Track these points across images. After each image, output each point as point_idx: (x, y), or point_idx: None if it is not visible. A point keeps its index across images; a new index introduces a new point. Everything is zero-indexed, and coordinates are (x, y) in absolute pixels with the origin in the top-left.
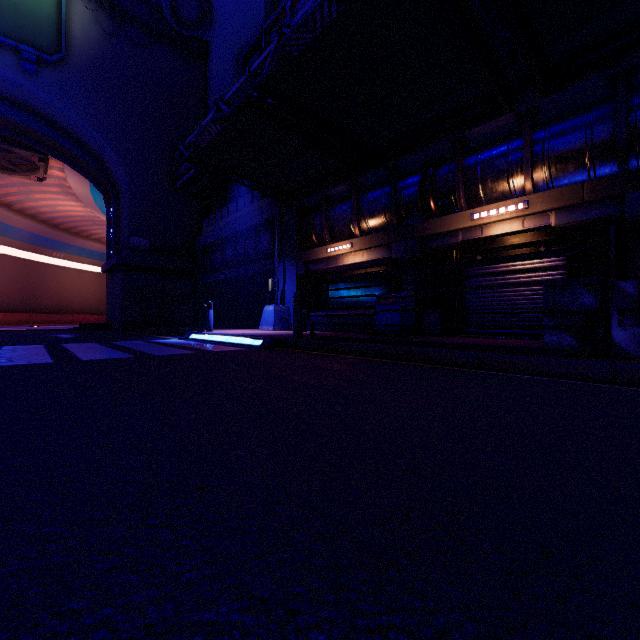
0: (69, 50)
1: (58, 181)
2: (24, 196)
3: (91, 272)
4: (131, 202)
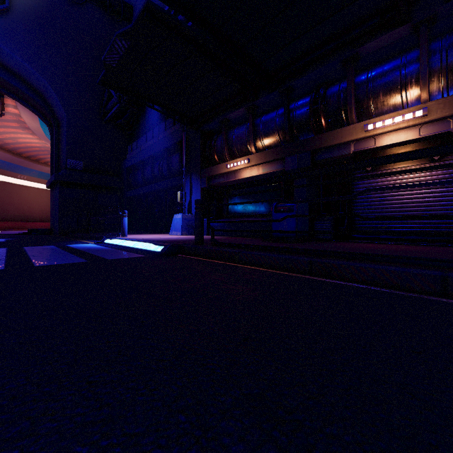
0: (13, 3)
1: (15, 117)
2: None
3: (49, 190)
4: (68, 131)
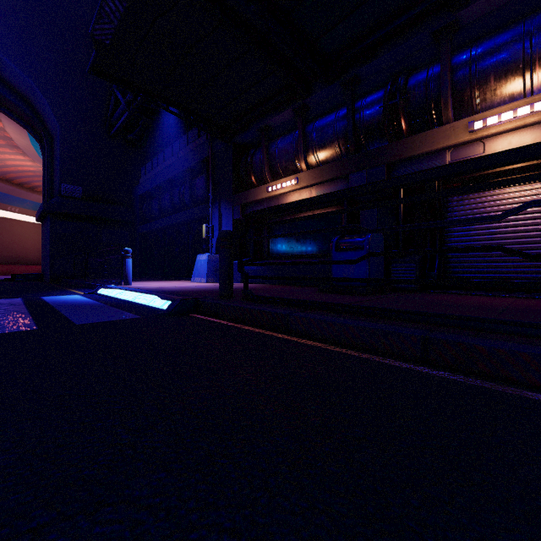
0: None
1: None
2: None
3: None
4: (62, 147)
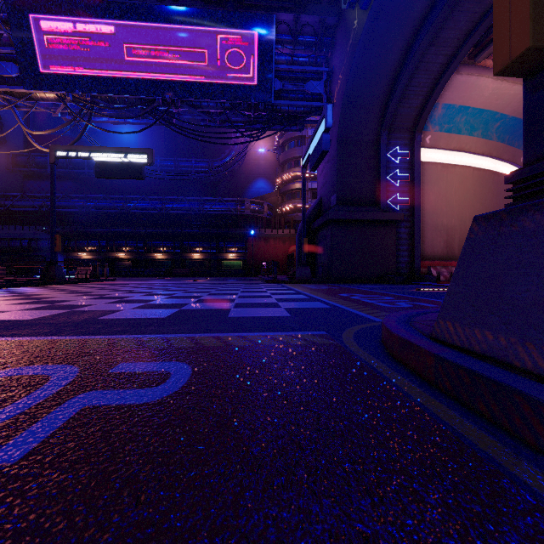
0: None
1: None
2: None
3: None
4: None
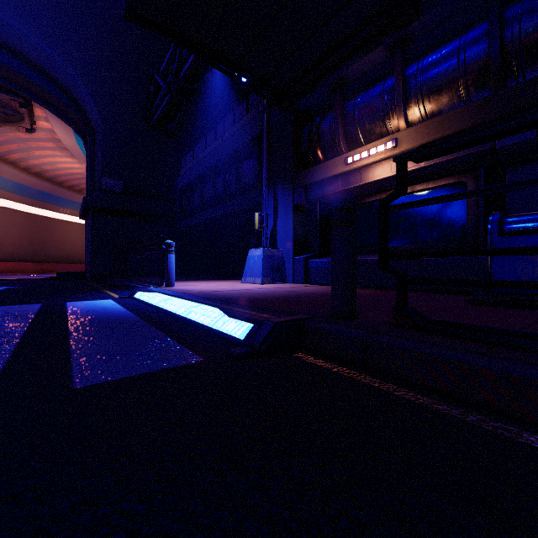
0: None
1: (50, 134)
2: (25, 153)
3: None
4: (103, 139)
